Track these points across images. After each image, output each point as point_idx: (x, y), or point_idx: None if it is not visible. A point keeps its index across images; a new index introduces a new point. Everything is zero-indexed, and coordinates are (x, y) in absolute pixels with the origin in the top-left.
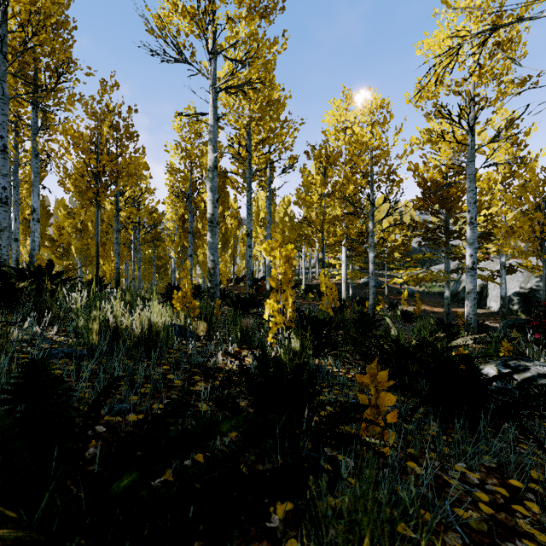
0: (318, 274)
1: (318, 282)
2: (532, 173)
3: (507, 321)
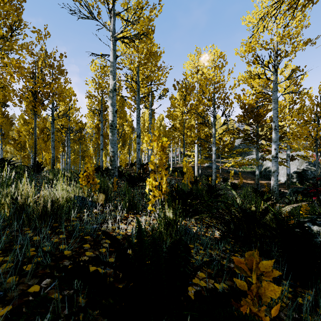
0: (180, 161)
1: (180, 166)
2: (310, 99)
3: (292, 188)
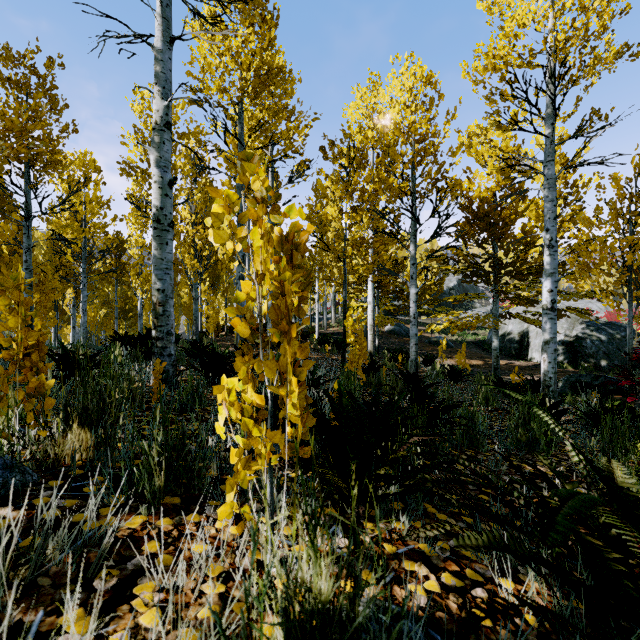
0: (334, 320)
1: (335, 330)
2: (616, 185)
3: (568, 377)
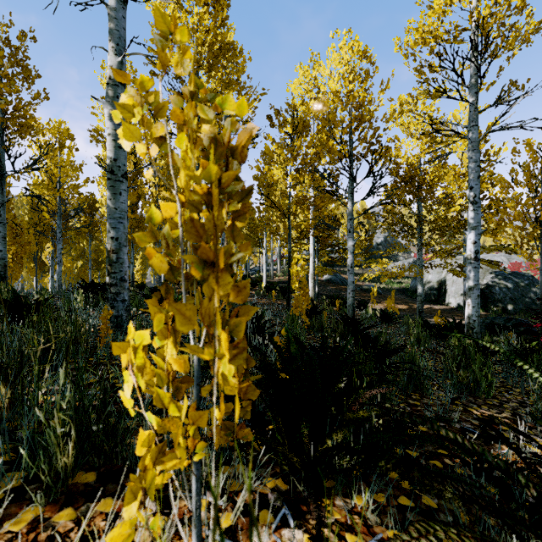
0: (280, 271)
1: (280, 279)
2: (530, 150)
3: (484, 319)
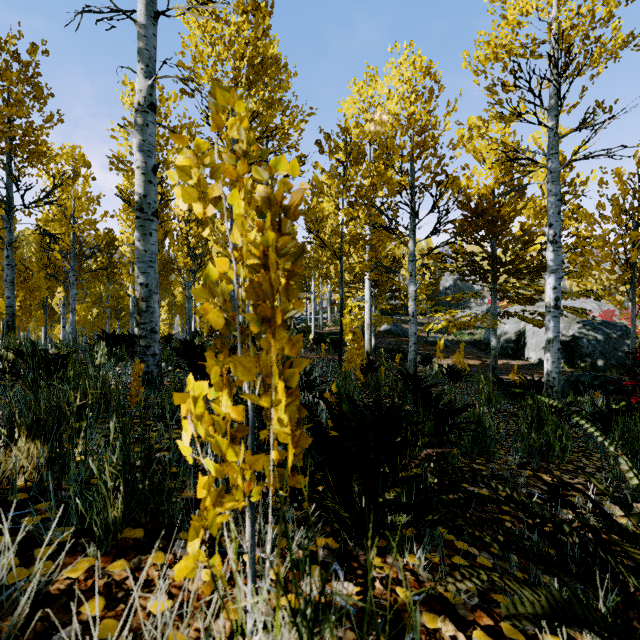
0: (330, 320)
1: (331, 330)
2: (619, 181)
3: (568, 376)
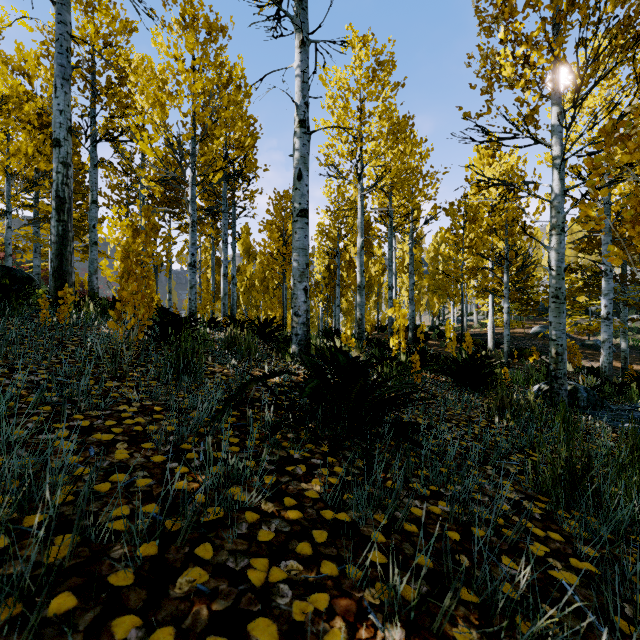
0: (477, 322)
1: (475, 332)
2: None
3: None
